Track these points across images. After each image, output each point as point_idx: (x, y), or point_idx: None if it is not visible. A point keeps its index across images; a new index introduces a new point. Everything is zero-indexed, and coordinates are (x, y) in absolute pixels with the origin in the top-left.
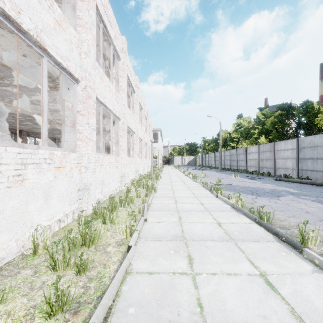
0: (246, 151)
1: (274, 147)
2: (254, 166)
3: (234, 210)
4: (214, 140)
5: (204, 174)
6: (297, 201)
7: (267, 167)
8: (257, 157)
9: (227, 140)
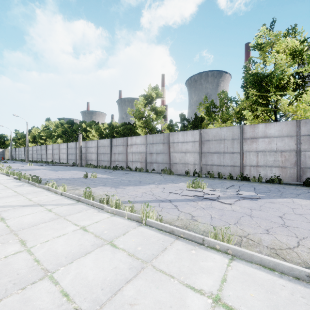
0: (46, 147)
1: (59, 147)
2: (51, 158)
3: (1, 174)
4: (25, 136)
5: (2, 165)
6: (39, 170)
7: (57, 158)
8: (52, 152)
9: (37, 137)
